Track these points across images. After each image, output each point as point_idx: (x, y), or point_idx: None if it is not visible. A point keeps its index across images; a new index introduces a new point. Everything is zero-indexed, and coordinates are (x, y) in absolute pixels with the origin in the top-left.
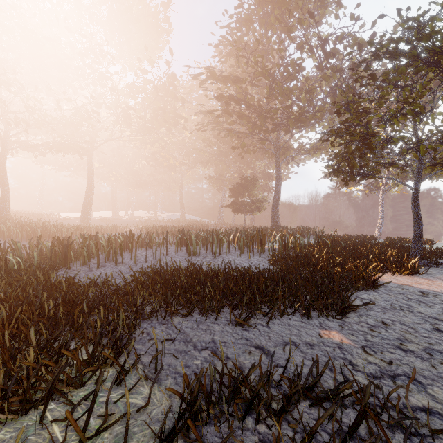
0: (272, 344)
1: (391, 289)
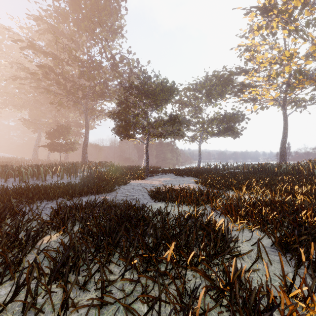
0: (83, 202)
1: (131, 184)
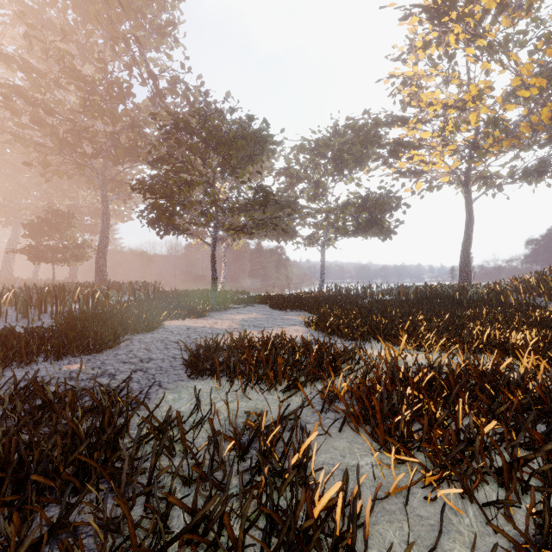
0: None
1: (168, 330)
